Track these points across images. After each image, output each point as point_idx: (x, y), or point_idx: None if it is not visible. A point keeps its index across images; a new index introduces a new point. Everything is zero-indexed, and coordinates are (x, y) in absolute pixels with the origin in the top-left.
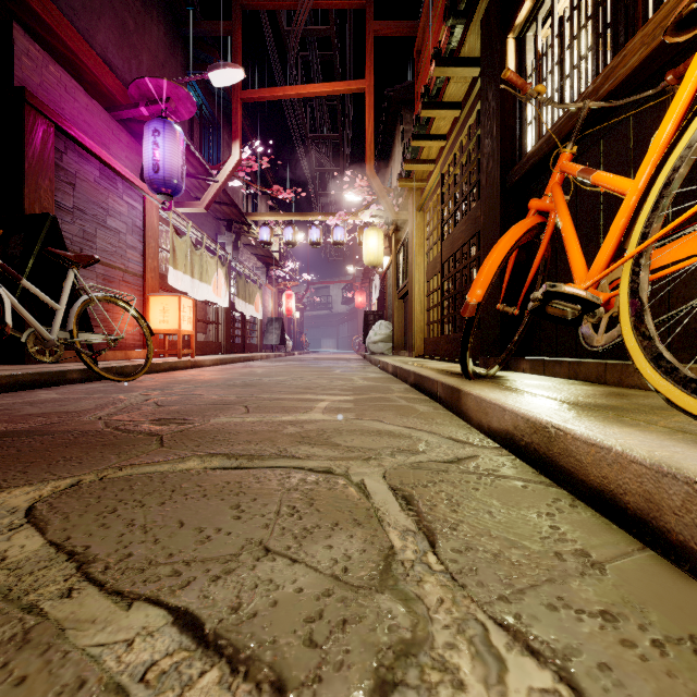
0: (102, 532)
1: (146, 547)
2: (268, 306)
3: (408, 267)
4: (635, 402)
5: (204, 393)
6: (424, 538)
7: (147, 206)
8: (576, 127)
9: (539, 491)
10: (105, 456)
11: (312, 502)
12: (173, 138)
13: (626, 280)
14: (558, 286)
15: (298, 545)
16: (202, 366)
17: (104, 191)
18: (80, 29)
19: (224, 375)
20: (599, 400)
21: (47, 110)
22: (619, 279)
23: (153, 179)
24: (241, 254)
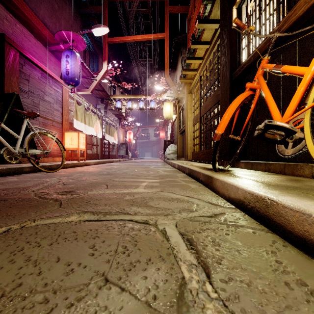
0: (10, 265)
1: (32, 277)
2: (120, 137)
3: (184, 119)
4: (307, 184)
5: (87, 178)
6: (202, 270)
7: (63, 91)
8: (270, 46)
9: (263, 236)
10: (28, 213)
11: (136, 243)
12: (75, 59)
13: (308, 119)
14: (273, 122)
15: (126, 276)
16: (89, 165)
17: (43, 83)
18: (31, 8)
19: (99, 169)
20: (287, 183)
21: (15, 45)
22: (298, 120)
23: (66, 78)
24: (108, 113)
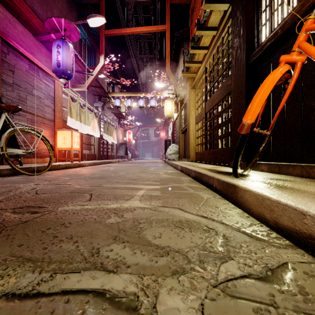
0: None
1: None
2: (119, 137)
3: (187, 117)
4: None
5: (72, 183)
6: None
7: (56, 85)
8: None
9: None
10: None
11: None
12: (67, 49)
13: None
14: None
15: None
16: (84, 166)
17: (31, 76)
18: None
19: (92, 171)
20: None
21: None
22: None
23: (57, 70)
24: (106, 112)
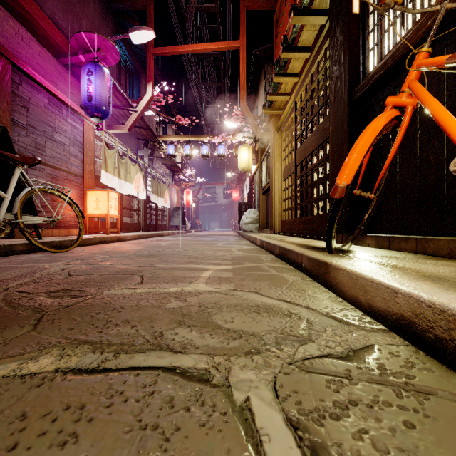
0: None
1: None
2: (174, 199)
3: (270, 170)
4: None
5: (114, 263)
6: None
7: (85, 127)
8: (433, 28)
9: None
10: None
11: None
12: (102, 77)
13: None
14: None
15: None
16: (124, 240)
17: (51, 114)
18: None
19: (138, 247)
20: None
21: (5, 51)
22: None
23: (87, 106)
24: (155, 163)
